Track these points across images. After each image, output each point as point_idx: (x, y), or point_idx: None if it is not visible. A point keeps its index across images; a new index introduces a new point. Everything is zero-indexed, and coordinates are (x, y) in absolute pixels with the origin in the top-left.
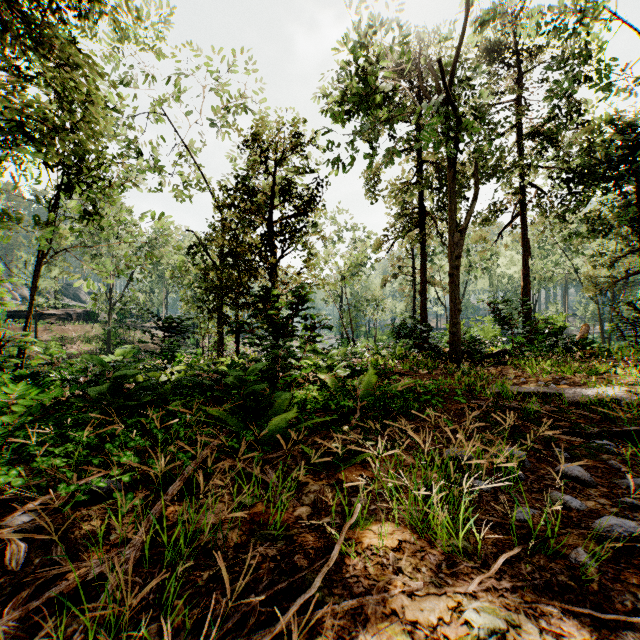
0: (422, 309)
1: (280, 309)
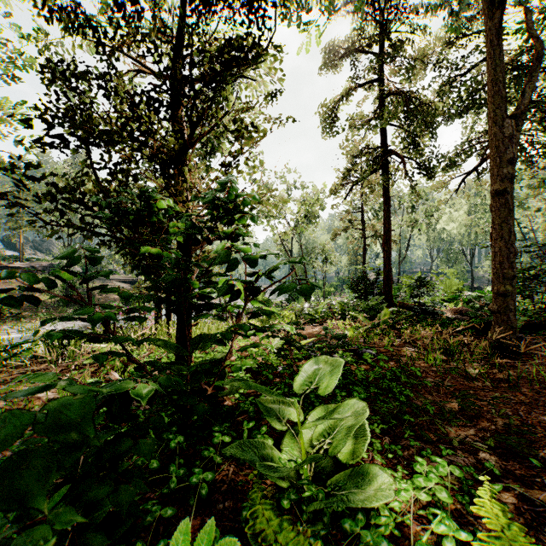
0: (386, 260)
1: (194, 249)
